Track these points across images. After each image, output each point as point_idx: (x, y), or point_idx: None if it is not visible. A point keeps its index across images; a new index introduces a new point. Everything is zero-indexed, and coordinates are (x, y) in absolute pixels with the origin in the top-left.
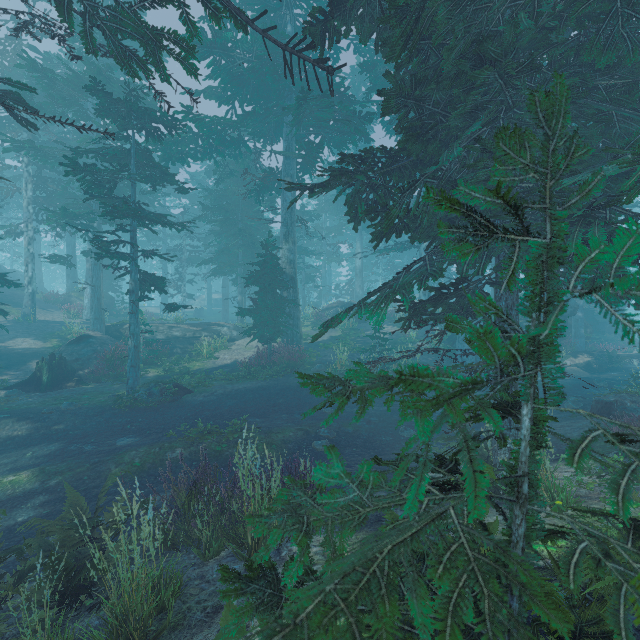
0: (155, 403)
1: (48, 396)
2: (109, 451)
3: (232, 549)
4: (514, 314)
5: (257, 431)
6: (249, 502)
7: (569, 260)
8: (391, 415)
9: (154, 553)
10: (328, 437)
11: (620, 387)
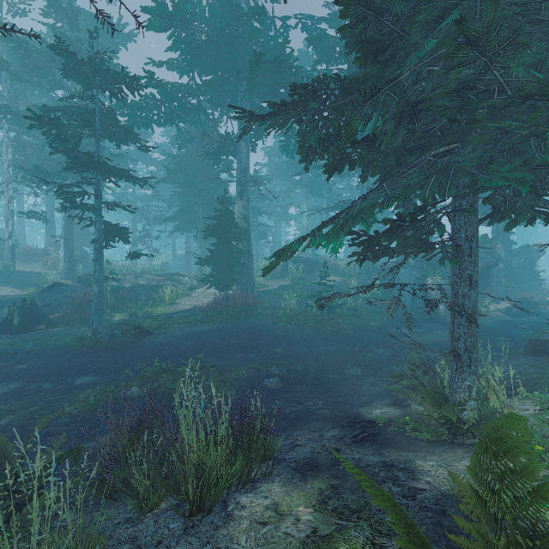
0: (117, 344)
1: (18, 338)
2: (66, 390)
3: (171, 504)
4: (474, 246)
5: (211, 370)
6: (190, 451)
7: (547, 178)
8: (337, 354)
9: (57, 526)
10: (279, 375)
11: (543, 329)
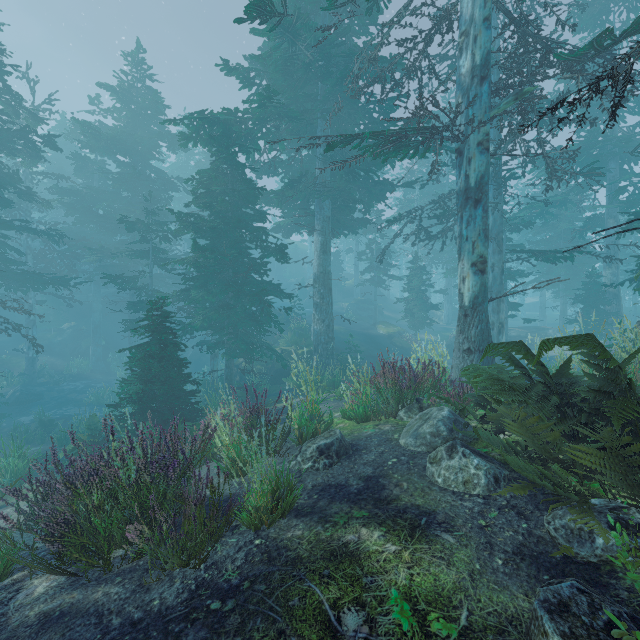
0: None
1: None
2: None
3: None
4: None
5: None
6: None
7: None
8: None
9: None
10: None
11: None
